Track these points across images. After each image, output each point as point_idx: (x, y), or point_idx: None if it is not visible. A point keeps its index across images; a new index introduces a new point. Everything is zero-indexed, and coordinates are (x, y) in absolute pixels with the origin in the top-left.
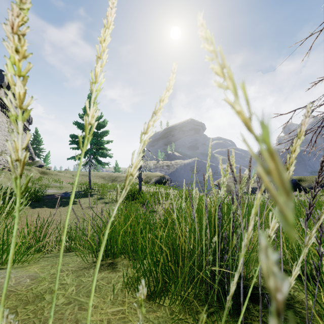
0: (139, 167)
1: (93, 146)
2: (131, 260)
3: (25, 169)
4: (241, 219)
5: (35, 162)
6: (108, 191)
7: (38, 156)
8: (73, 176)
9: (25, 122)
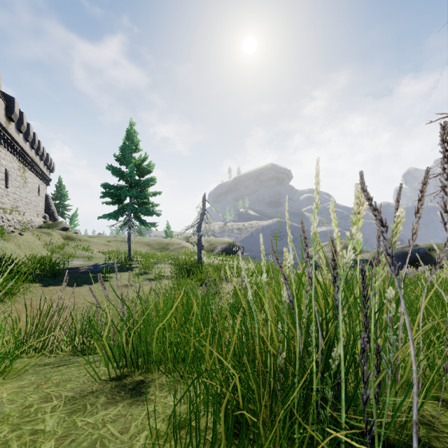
0: (199, 229)
1: (134, 200)
2: (176, 377)
3: (43, 233)
4: (405, 314)
5: (58, 224)
6: (155, 263)
7: (62, 215)
8: (109, 243)
9: (44, 169)
